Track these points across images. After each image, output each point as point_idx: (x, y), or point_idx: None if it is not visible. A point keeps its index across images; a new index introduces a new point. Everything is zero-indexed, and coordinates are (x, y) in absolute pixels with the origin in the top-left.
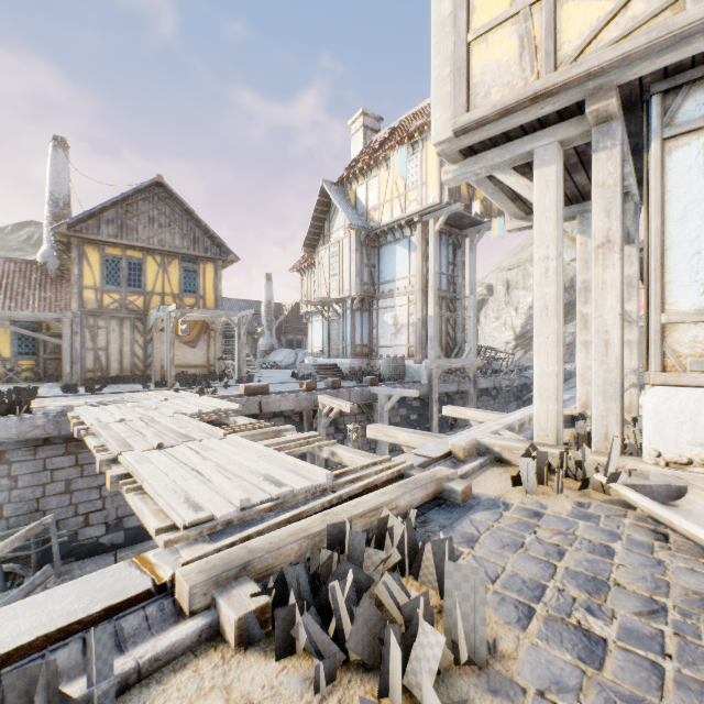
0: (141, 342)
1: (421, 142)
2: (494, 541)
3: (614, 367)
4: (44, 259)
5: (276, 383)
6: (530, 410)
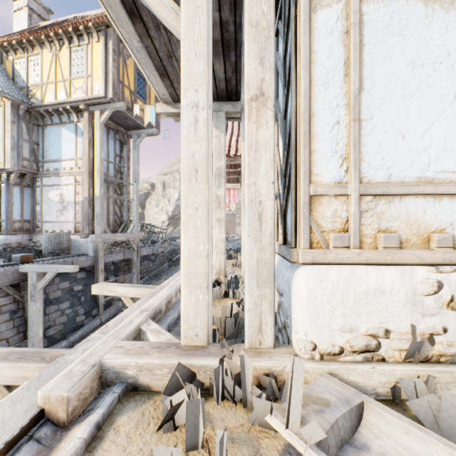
0: None
1: (87, 37)
2: None
3: (268, 245)
4: None
5: None
6: (177, 281)
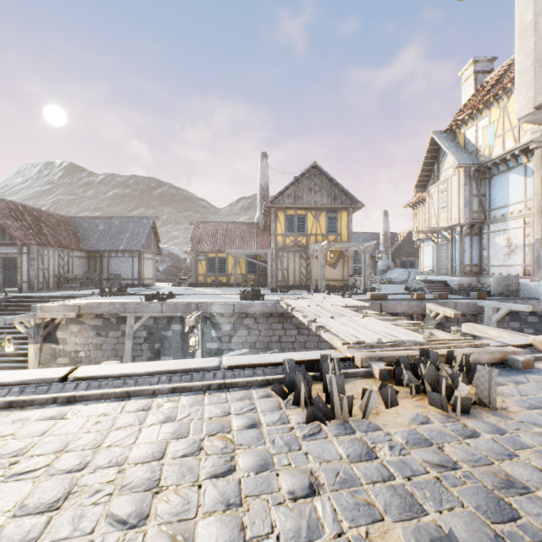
0: (304, 265)
1: None
2: (536, 386)
3: None
4: (257, 220)
5: (392, 293)
6: None
